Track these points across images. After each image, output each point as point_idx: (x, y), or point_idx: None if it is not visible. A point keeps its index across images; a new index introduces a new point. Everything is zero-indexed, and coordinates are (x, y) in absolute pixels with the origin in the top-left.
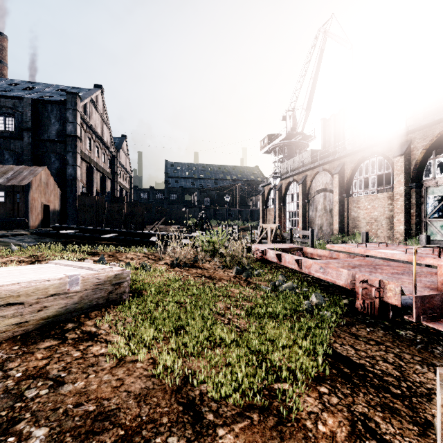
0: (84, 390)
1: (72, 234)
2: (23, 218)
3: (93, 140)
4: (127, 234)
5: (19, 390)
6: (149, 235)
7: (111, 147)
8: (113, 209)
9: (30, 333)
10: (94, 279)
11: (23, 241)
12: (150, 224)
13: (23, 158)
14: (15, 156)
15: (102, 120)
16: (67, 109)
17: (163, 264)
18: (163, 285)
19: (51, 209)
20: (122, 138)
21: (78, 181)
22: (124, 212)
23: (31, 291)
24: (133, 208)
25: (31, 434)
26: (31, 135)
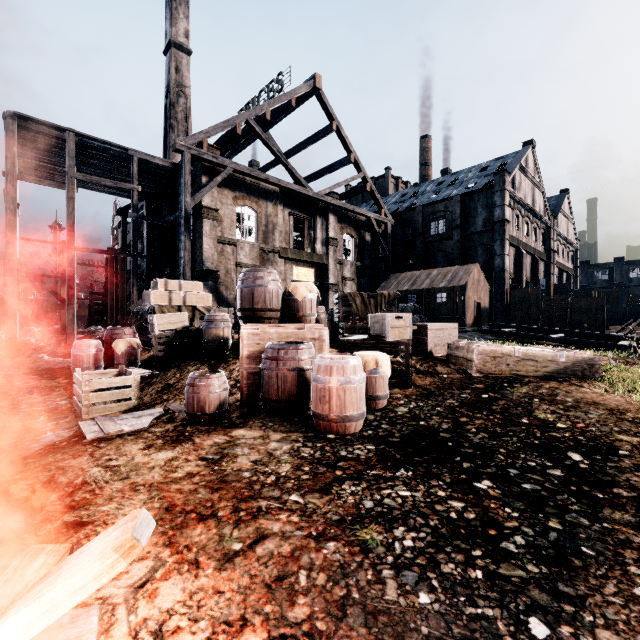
0: (584, 396)
1: (513, 332)
2: (461, 316)
3: (522, 215)
4: (579, 335)
5: (551, 389)
6: (615, 338)
7: (544, 216)
8: (553, 303)
9: (540, 377)
10: (573, 357)
11: (473, 337)
12: (616, 324)
13: (453, 256)
14: (446, 256)
15: (533, 184)
16: (494, 192)
17: (638, 368)
18: (636, 377)
19: (481, 307)
20: (561, 194)
21: (506, 272)
22: (569, 306)
23: (540, 356)
24: (585, 301)
25: (565, 398)
26: (459, 232)
